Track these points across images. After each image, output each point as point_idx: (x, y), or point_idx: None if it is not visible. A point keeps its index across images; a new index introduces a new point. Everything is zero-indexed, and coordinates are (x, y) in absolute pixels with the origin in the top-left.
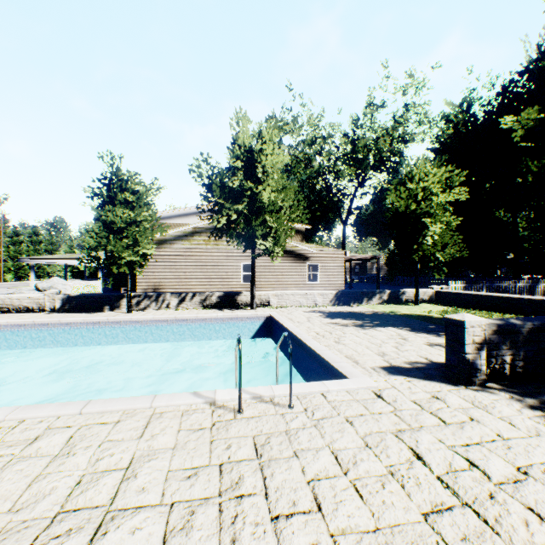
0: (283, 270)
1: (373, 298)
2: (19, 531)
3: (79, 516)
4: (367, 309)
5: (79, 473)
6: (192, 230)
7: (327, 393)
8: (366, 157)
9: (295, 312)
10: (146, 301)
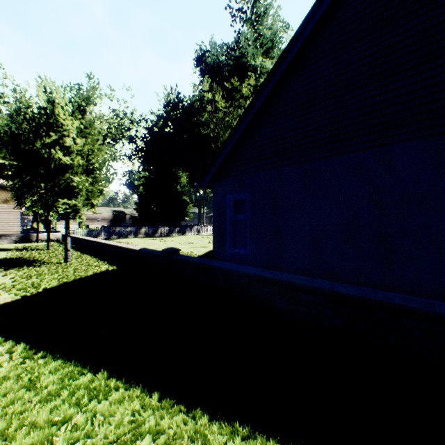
0: None
1: (5, 240)
2: None
3: None
4: None
5: None
6: None
7: None
8: None
9: None
10: None
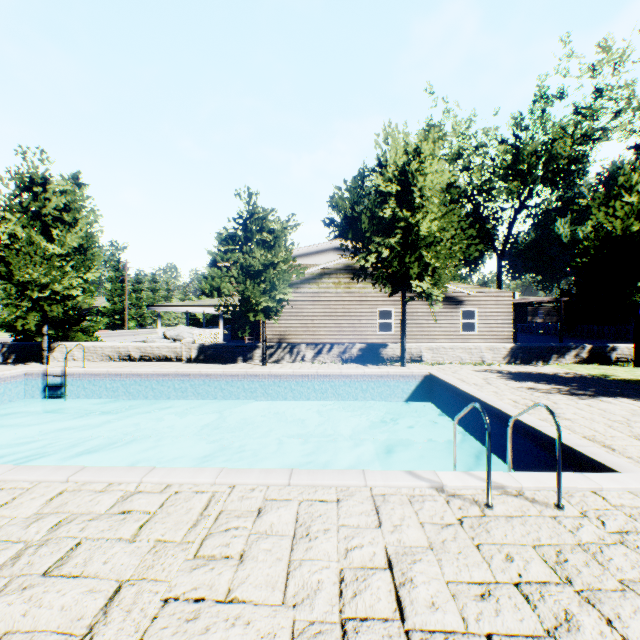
0: (428, 317)
1: (565, 355)
2: (313, 636)
3: (373, 629)
4: (562, 370)
5: (335, 565)
6: (319, 271)
7: (600, 492)
8: (534, 167)
9: (461, 370)
10: (279, 352)
